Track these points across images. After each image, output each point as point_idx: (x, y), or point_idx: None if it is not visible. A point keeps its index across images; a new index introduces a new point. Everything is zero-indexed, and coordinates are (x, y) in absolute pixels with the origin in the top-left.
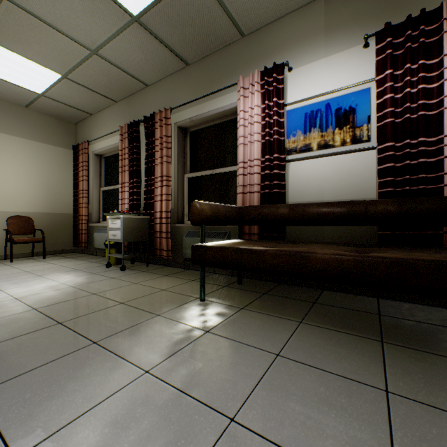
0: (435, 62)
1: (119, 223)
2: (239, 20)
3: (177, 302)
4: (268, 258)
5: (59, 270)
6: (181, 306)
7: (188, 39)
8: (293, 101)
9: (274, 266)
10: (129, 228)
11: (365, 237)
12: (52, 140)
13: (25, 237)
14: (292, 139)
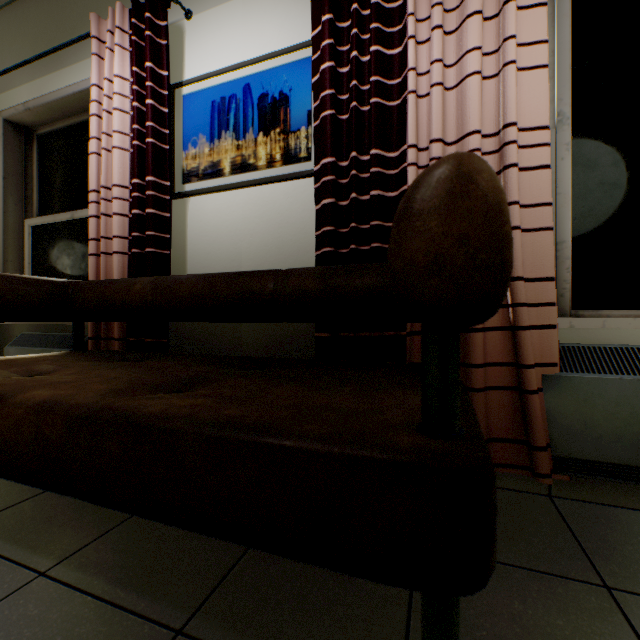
0: (398, 6)
1: None
2: None
3: None
4: None
5: None
6: None
7: None
8: (195, 78)
9: None
10: None
11: (305, 343)
12: None
13: None
14: (192, 151)
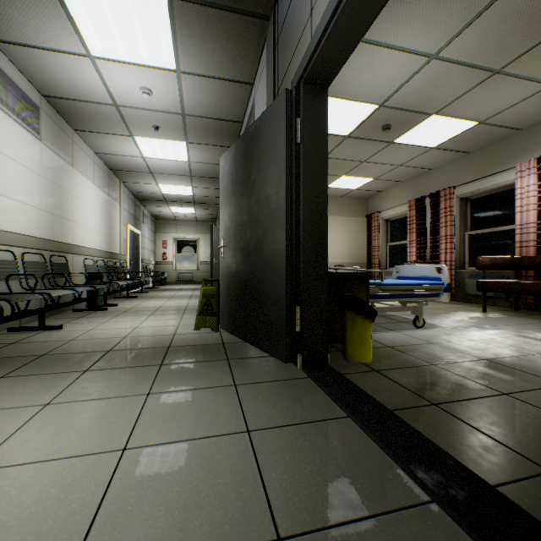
0: None
1: None
2: (515, 126)
3: (466, 311)
4: (527, 286)
5: None
6: (469, 312)
7: (470, 144)
8: None
9: (530, 290)
10: None
11: None
12: (353, 214)
13: None
14: None
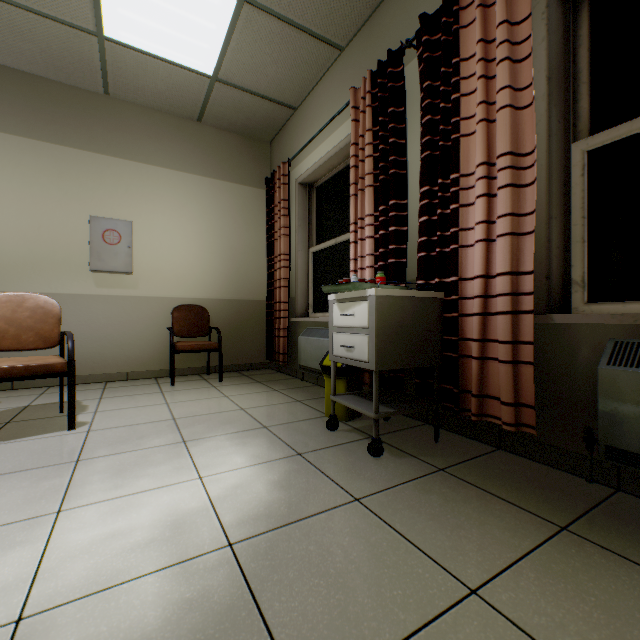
0: None
1: (361, 312)
2: None
3: None
4: None
5: (229, 424)
6: None
7: None
8: None
9: None
10: (391, 328)
11: None
12: (235, 175)
13: (193, 342)
14: None
